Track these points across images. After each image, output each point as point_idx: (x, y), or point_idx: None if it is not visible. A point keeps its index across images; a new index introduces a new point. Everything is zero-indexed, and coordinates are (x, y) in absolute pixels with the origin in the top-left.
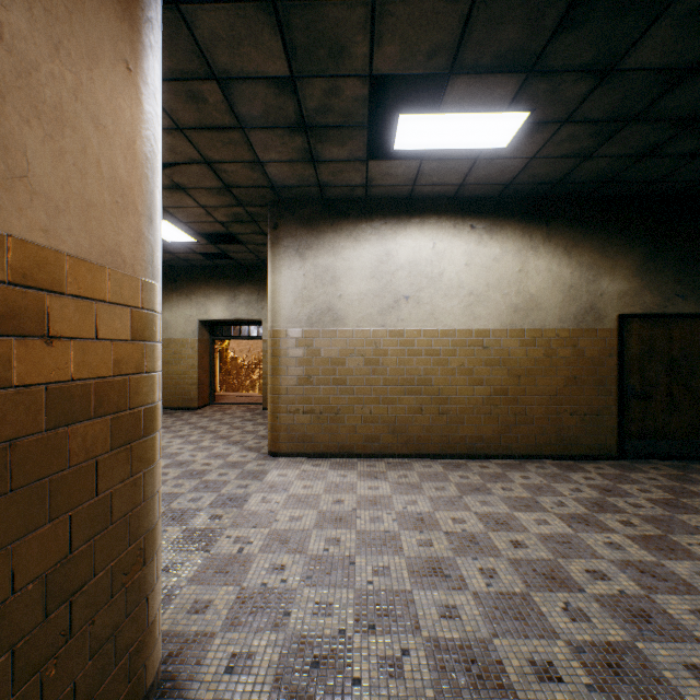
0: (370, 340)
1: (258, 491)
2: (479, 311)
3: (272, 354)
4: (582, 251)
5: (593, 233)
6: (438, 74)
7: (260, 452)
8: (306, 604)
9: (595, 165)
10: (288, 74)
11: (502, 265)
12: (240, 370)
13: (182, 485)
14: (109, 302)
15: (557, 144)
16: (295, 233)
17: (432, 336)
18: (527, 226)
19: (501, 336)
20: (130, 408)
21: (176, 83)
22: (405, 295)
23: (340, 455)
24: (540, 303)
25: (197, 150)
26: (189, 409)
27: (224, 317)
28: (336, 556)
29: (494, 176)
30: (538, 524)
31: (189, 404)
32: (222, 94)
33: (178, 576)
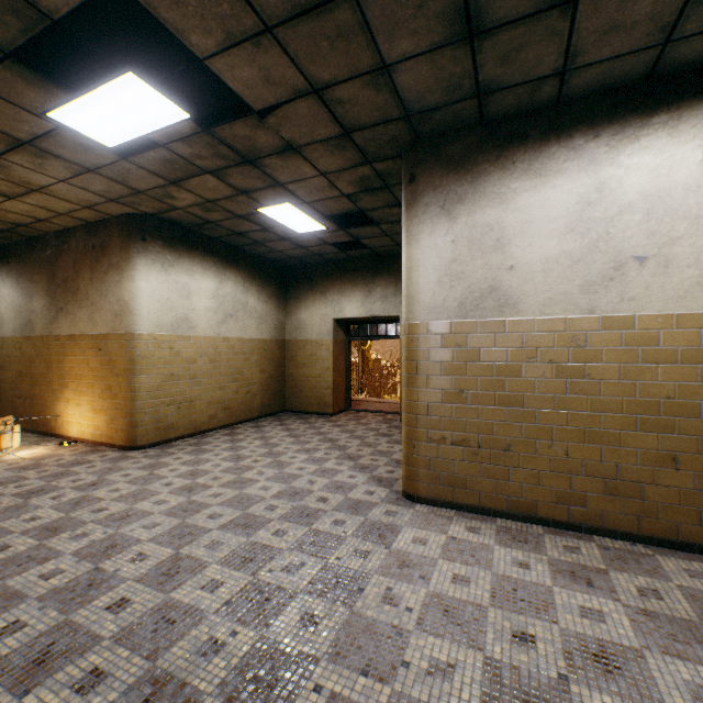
0: (564, 335)
1: (381, 571)
2: None
3: (407, 358)
4: None
5: None
6: None
7: (392, 488)
8: None
9: None
10: None
11: None
12: (382, 372)
13: (284, 532)
14: None
15: None
16: (439, 182)
17: (699, 325)
18: None
19: None
20: None
21: None
22: (636, 255)
23: (511, 516)
24: None
25: (298, 69)
26: (324, 415)
27: (359, 315)
28: None
29: None
30: None
31: (324, 409)
32: None
33: None
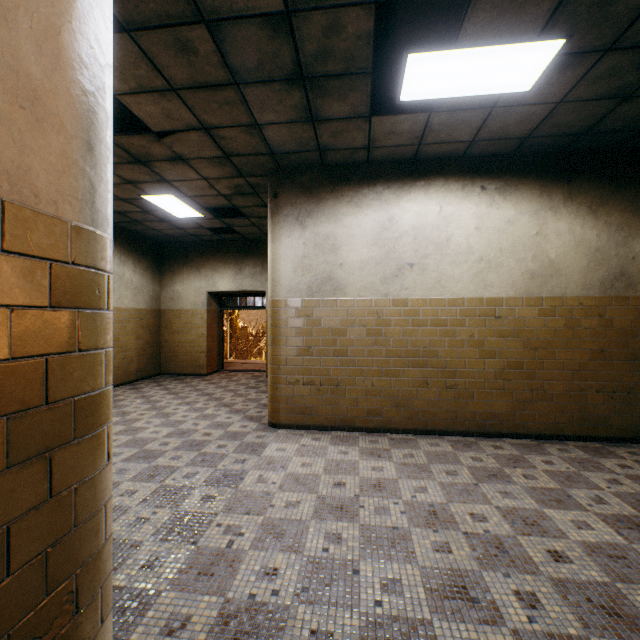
0: (372, 310)
1: (255, 468)
2: (491, 278)
3: (272, 325)
4: (610, 209)
5: (623, 189)
6: (453, 5)
7: (261, 422)
8: (300, 632)
9: (634, 108)
10: (282, 9)
11: (517, 228)
12: (248, 338)
13: (180, 457)
14: (4, 250)
15: (592, 82)
16: (295, 201)
17: (438, 305)
18: (546, 185)
19: (515, 305)
20: (49, 402)
21: (163, 31)
22: (409, 263)
23: (341, 428)
24: (561, 268)
25: (193, 114)
26: (199, 375)
27: (231, 289)
28: (336, 559)
29: (511, 129)
30: (578, 527)
31: (199, 370)
32: (213, 42)
33: (158, 577)
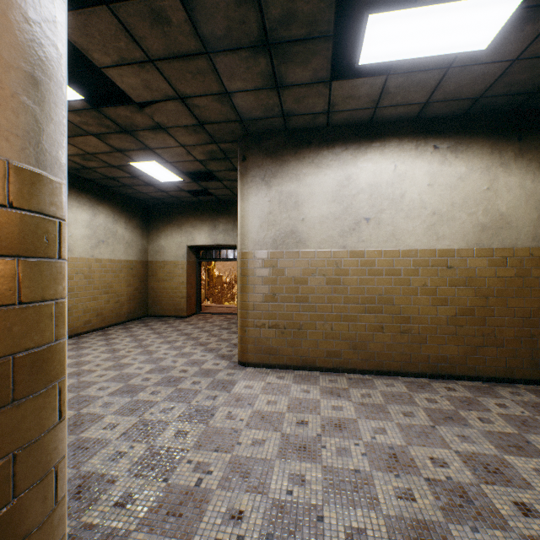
0: (331, 261)
1: (225, 404)
2: (443, 230)
3: (241, 274)
4: None
5: None
6: None
7: (231, 360)
8: None
9: None
10: None
11: (468, 183)
12: (223, 285)
13: (158, 392)
14: None
15: None
16: (261, 163)
17: (393, 256)
18: (496, 143)
19: (467, 255)
20: None
21: (139, 2)
22: (365, 217)
23: (303, 368)
24: (511, 221)
25: (170, 84)
26: (180, 317)
27: (207, 243)
28: (300, 503)
29: (464, 89)
30: None
31: (180, 313)
32: (184, 10)
33: (129, 515)
